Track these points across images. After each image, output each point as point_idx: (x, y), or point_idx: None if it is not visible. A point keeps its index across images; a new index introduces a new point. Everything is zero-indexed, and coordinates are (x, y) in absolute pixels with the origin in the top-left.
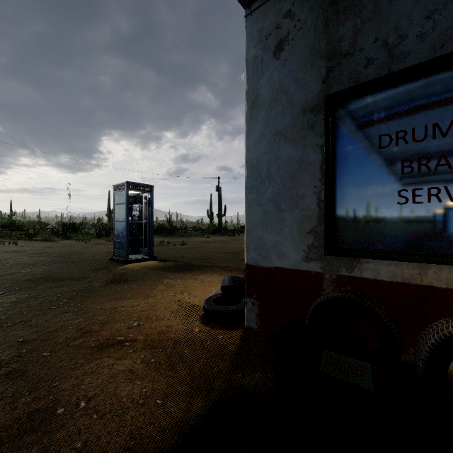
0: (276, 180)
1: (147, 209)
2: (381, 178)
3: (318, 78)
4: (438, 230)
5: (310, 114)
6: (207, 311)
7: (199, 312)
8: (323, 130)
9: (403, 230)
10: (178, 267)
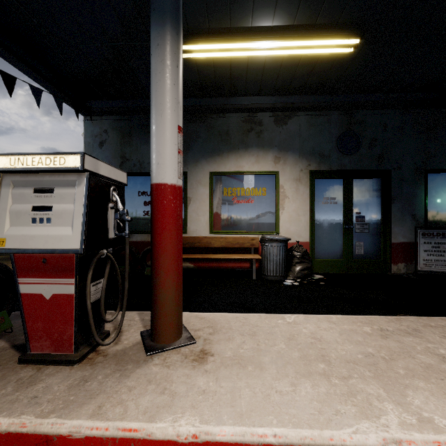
0: None
1: None
2: (139, 206)
3: (118, 164)
4: None
5: None
6: None
7: None
8: None
9: (145, 224)
10: None
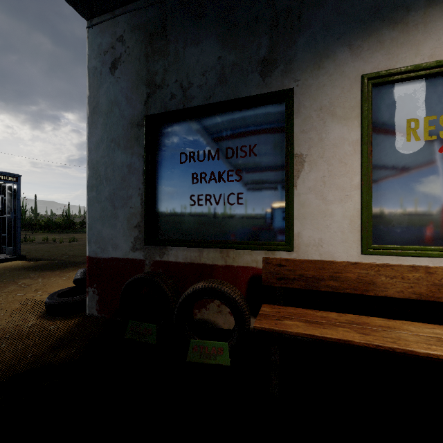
0: (112, 181)
1: (12, 202)
2: (181, 185)
3: (142, 100)
4: (210, 224)
5: (136, 128)
6: (47, 304)
7: (44, 308)
8: (145, 143)
9: (193, 224)
10: (50, 265)
